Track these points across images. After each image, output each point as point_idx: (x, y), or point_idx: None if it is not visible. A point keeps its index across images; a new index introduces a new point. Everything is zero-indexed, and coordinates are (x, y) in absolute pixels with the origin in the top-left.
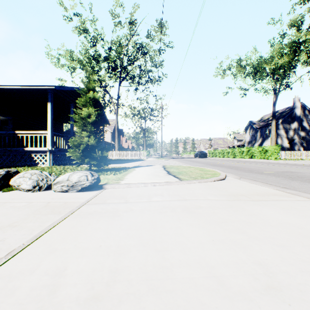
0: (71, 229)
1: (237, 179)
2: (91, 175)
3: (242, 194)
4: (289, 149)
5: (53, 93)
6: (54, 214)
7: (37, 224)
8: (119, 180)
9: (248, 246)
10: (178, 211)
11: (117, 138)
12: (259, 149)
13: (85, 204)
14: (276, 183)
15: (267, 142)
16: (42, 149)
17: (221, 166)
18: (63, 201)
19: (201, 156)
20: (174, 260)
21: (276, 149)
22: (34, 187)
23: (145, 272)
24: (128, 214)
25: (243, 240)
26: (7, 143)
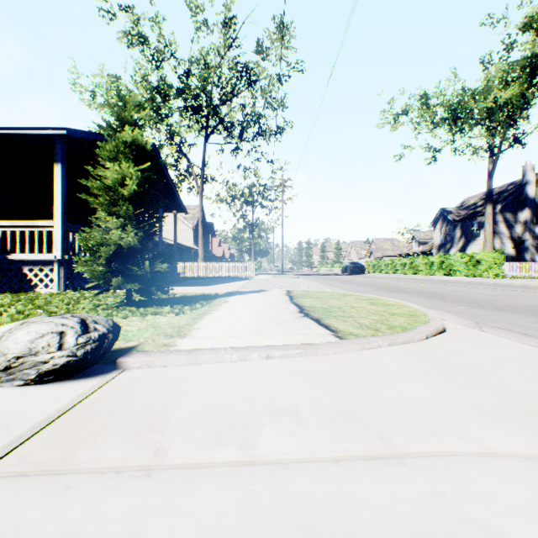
0: None
1: (476, 331)
2: (79, 329)
3: None
4: (515, 259)
5: (66, 145)
6: None
7: None
8: (177, 336)
9: None
10: None
11: (202, 239)
12: (464, 258)
13: None
14: None
15: (473, 245)
16: (44, 258)
17: (405, 292)
18: None
19: (354, 272)
20: None
21: (498, 258)
22: None
23: None
24: None
25: None
26: None
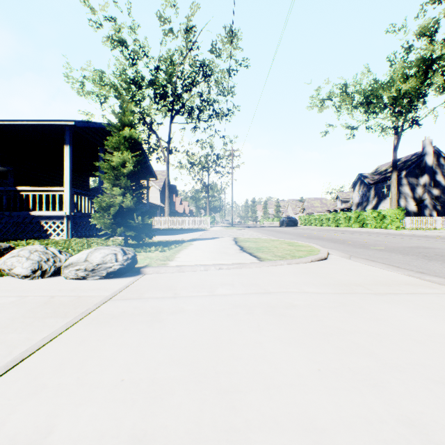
0: (78, 346)
1: (345, 259)
2: (122, 252)
3: (357, 283)
4: (416, 215)
5: (73, 131)
6: (56, 318)
7: (24, 337)
8: (167, 260)
9: (383, 384)
10: (258, 313)
11: (168, 198)
12: (373, 214)
13: (109, 300)
14: (406, 265)
15: (384, 203)
16: (57, 214)
17: (319, 239)
18: (76, 295)
19: (289, 224)
20: (252, 413)
21: (399, 214)
22: (34, 271)
23: (197, 442)
24: (176, 318)
25: (372, 371)
26: (5, 205)
